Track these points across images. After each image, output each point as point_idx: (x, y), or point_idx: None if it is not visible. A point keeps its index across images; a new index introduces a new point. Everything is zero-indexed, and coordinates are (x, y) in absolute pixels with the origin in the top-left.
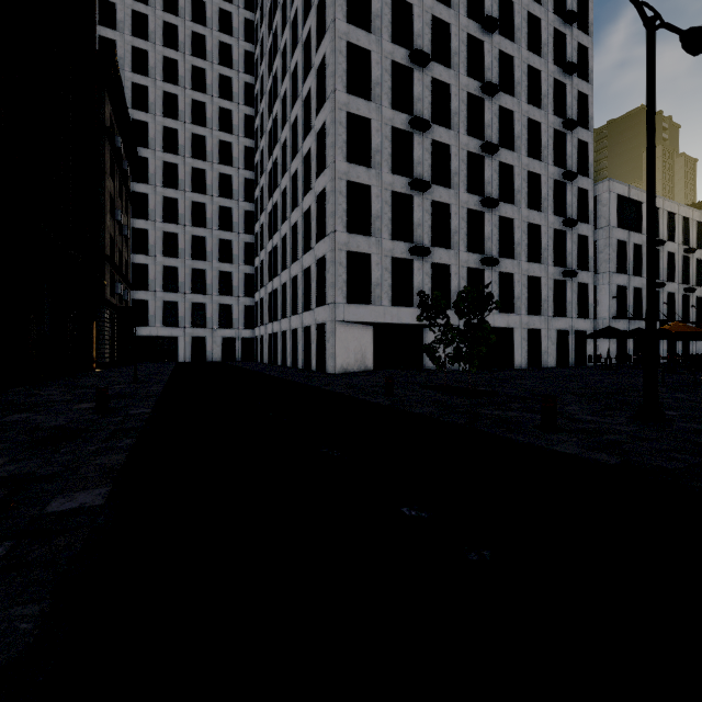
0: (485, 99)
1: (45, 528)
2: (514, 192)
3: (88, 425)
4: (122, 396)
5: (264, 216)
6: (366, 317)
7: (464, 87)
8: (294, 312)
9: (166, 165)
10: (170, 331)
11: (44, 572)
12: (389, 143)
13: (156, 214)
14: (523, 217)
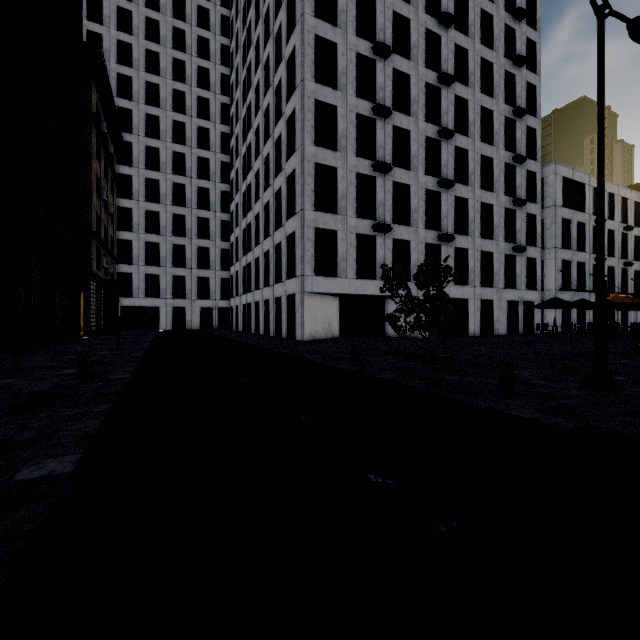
0: (442, 88)
1: (11, 497)
2: (469, 174)
3: (68, 390)
4: (104, 362)
5: (239, 196)
6: (333, 289)
7: (423, 77)
8: (266, 284)
9: (148, 149)
10: (152, 302)
11: (2, 547)
12: (354, 128)
13: (139, 194)
14: (477, 197)
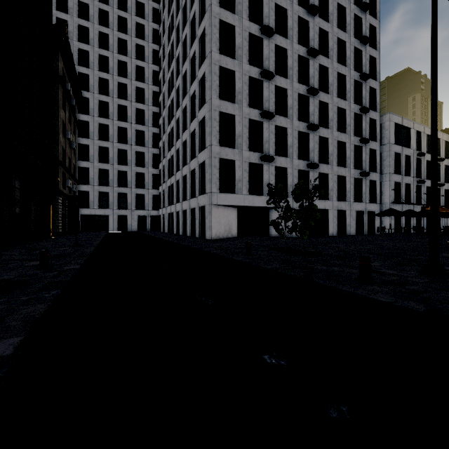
0: (310, 59)
1: None
2: (329, 120)
3: (30, 278)
4: (63, 256)
5: (165, 136)
6: (232, 202)
7: (296, 51)
8: (184, 198)
9: (100, 102)
10: (103, 211)
11: None
12: (247, 87)
13: (94, 135)
14: (334, 137)
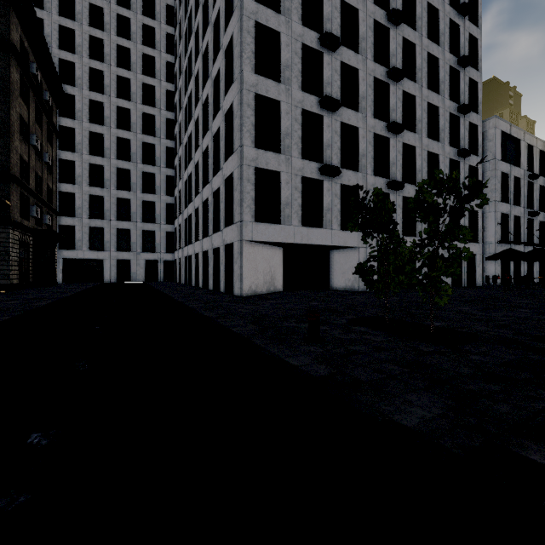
0: (390, 28)
1: None
2: (416, 121)
3: None
4: None
5: (182, 149)
6: (276, 237)
7: (371, 13)
8: (206, 234)
9: (92, 102)
10: (96, 254)
11: None
12: (299, 59)
13: (82, 147)
14: (424, 146)
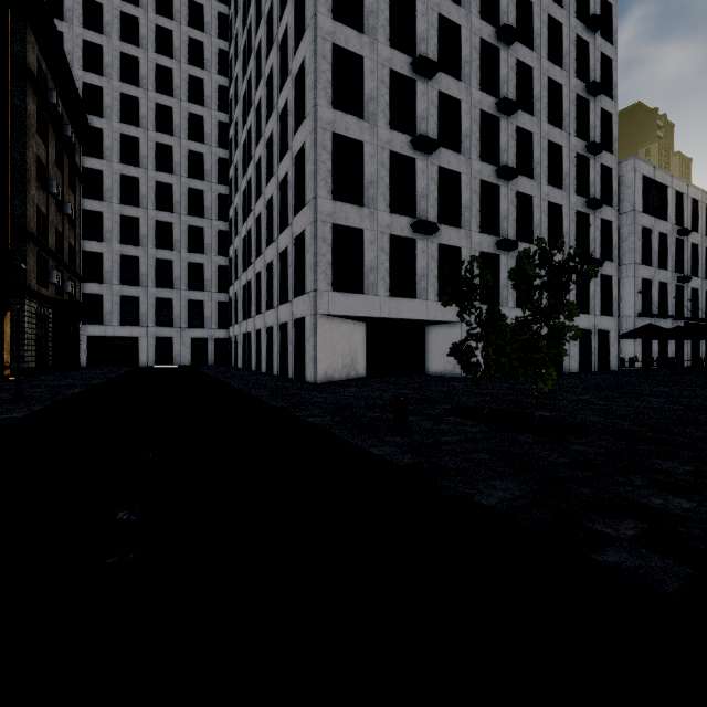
0: (500, 48)
1: None
2: (533, 164)
3: None
4: None
5: (238, 197)
6: (358, 310)
7: (476, 31)
8: (270, 306)
9: (124, 138)
10: (130, 331)
11: None
12: (387, 89)
13: (112, 194)
14: (543, 195)
